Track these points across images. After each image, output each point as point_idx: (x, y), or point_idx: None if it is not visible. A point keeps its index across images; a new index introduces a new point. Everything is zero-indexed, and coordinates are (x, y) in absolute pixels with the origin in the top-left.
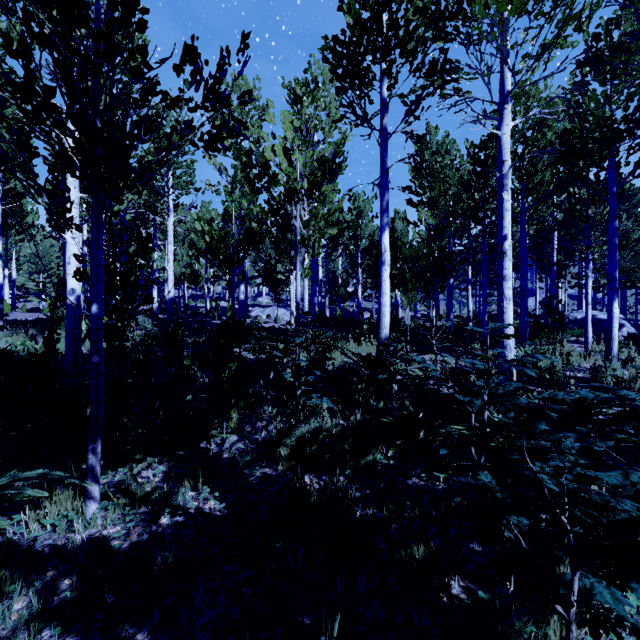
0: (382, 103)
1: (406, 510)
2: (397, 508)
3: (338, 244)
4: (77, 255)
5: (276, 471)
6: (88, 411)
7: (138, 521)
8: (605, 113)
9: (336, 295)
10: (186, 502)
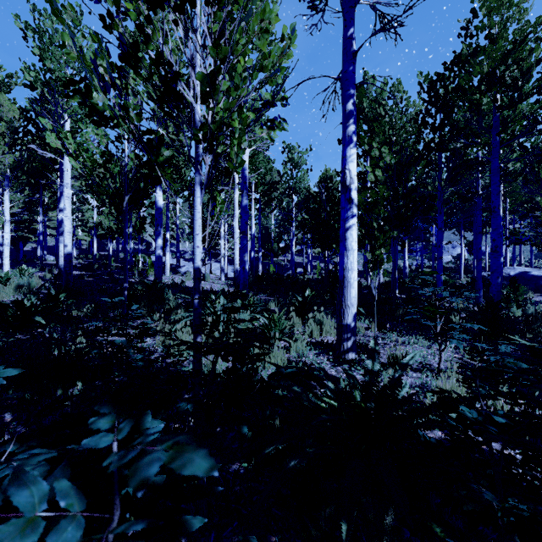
0: None
1: None
2: None
3: (271, 198)
4: None
5: None
6: None
7: None
8: None
9: (269, 250)
10: None
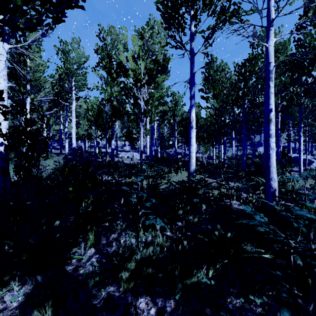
0: (191, 35)
1: None
2: None
3: (165, 119)
4: None
5: (118, 291)
6: None
7: None
8: None
9: (163, 146)
10: None
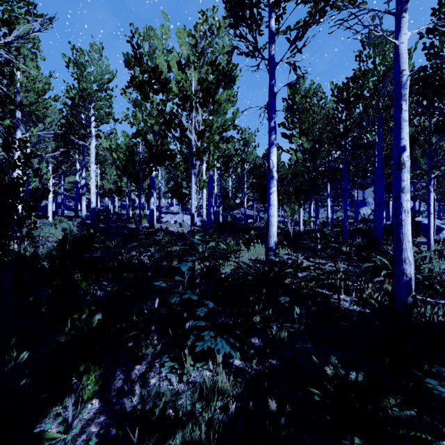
0: (270, 34)
1: None
2: None
3: (229, 167)
4: None
5: None
6: None
7: None
8: None
9: (227, 205)
10: None
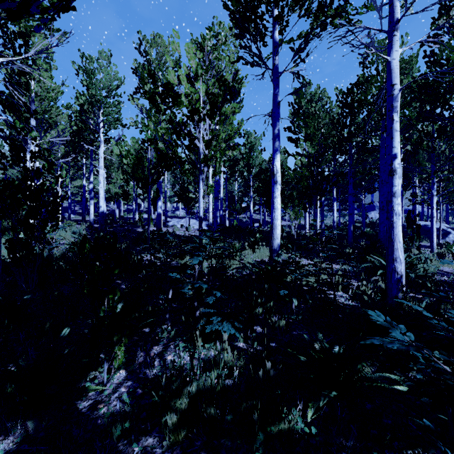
0: (274, 45)
1: None
2: None
3: (235, 171)
4: None
5: (161, 445)
6: None
7: None
8: None
9: (233, 209)
10: None
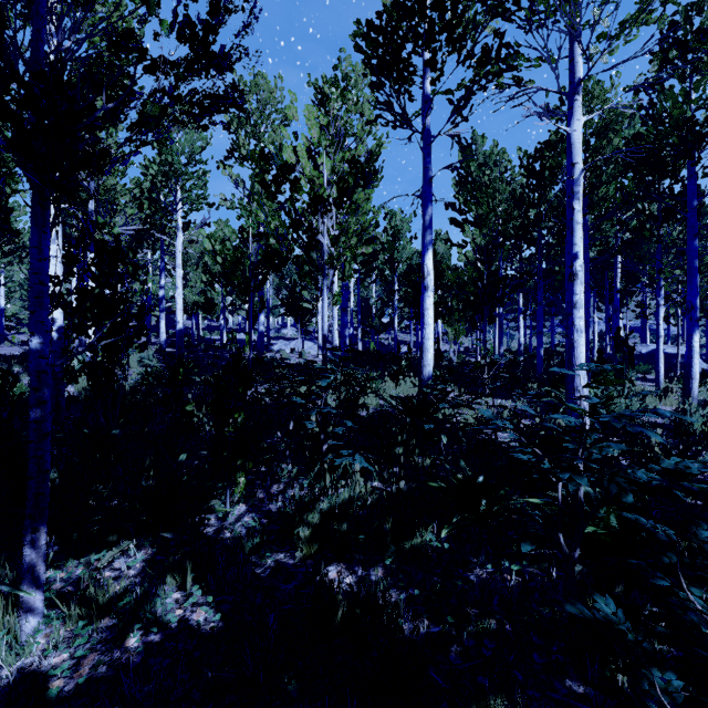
0: (425, 100)
1: (471, 623)
2: (458, 619)
3: (372, 269)
4: (51, 276)
5: (293, 558)
6: (52, 475)
7: (95, 644)
8: (685, 113)
9: (370, 326)
10: (167, 609)
